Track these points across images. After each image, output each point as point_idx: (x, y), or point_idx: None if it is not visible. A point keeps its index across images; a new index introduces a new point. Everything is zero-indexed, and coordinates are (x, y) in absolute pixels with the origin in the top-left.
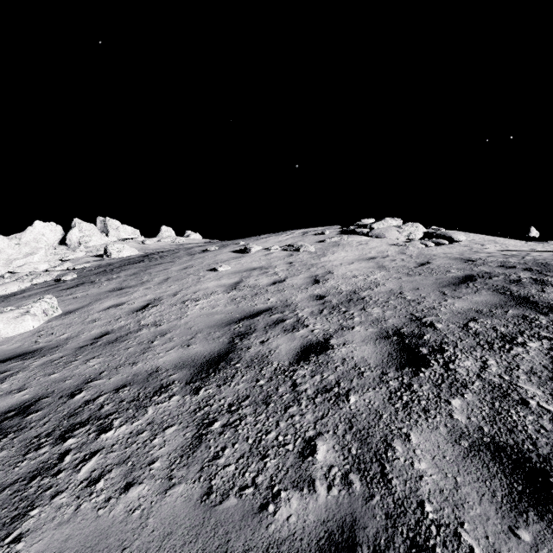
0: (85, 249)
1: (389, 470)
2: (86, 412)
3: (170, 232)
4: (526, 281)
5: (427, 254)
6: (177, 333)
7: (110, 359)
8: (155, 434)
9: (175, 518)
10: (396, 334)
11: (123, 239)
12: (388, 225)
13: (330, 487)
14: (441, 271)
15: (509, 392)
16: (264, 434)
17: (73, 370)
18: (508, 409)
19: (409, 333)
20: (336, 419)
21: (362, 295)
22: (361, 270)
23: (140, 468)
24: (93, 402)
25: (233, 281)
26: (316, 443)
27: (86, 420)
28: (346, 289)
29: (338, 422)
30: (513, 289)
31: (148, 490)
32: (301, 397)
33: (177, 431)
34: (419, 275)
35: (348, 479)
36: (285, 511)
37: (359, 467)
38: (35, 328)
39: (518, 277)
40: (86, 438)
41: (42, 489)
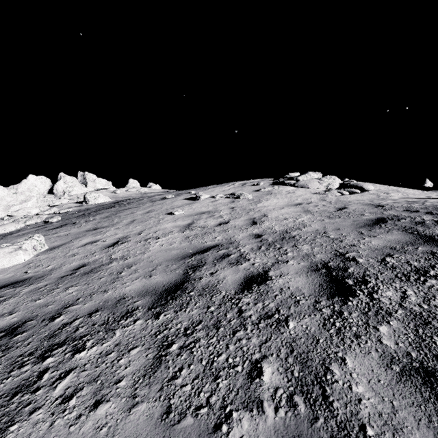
0: (68, 197)
1: (329, 393)
2: (64, 334)
3: (136, 183)
4: (429, 222)
5: (343, 201)
6: (141, 266)
7: (85, 288)
8: (122, 354)
9: (138, 437)
10: (324, 267)
11: (99, 189)
12: (311, 178)
13: (277, 409)
14: (357, 215)
15: (429, 320)
16: (216, 356)
17: (55, 296)
18: (431, 336)
19: (335, 267)
20: (278, 343)
21: (293, 234)
22: (290, 213)
23: (108, 387)
24: (70, 325)
25: (187, 222)
26: (262, 365)
27: (63, 341)
28: (279, 229)
29: (280, 345)
30: (419, 230)
31: (114, 408)
32: (246, 323)
33: (140, 352)
34: (339, 217)
35: (293, 401)
36: (237, 432)
37: (302, 389)
38: (26, 261)
39: (422, 220)
40: (63, 358)
41: (22, 405)
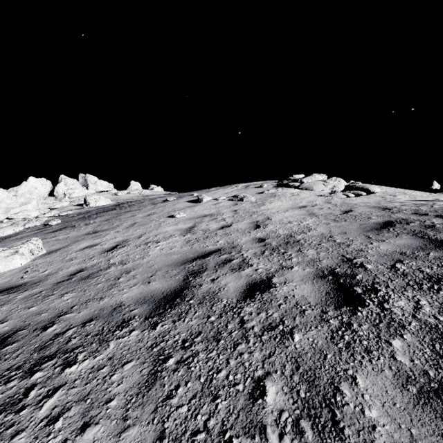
0: (69, 199)
1: (340, 417)
2: (55, 345)
3: (138, 185)
4: (440, 226)
5: (349, 203)
6: (140, 271)
7: (81, 294)
8: (115, 369)
9: None
10: (331, 274)
11: (100, 192)
12: (315, 180)
13: (282, 436)
14: (364, 218)
15: None
16: (215, 372)
17: (49, 303)
18: None
19: (342, 273)
20: (283, 358)
21: (297, 239)
22: (295, 216)
23: (97, 407)
24: (62, 335)
25: (188, 226)
26: (265, 384)
27: (54, 353)
28: (283, 232)
29: (285, 361)
30: (430, 234)
31: (103, 432)
32: (248, 335)
33: (134, 367)
34: (345, 221)
35: (299, 427)
36: None
37: (309, 412)
38: (23, 265)
39: (432, 223)
40: (52, 372)
41: (4, 427)
